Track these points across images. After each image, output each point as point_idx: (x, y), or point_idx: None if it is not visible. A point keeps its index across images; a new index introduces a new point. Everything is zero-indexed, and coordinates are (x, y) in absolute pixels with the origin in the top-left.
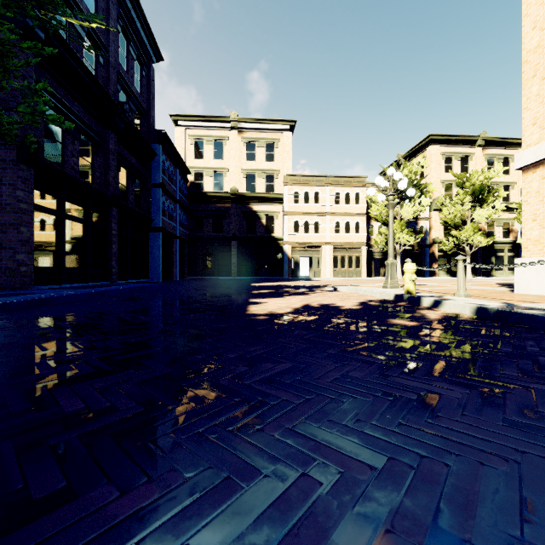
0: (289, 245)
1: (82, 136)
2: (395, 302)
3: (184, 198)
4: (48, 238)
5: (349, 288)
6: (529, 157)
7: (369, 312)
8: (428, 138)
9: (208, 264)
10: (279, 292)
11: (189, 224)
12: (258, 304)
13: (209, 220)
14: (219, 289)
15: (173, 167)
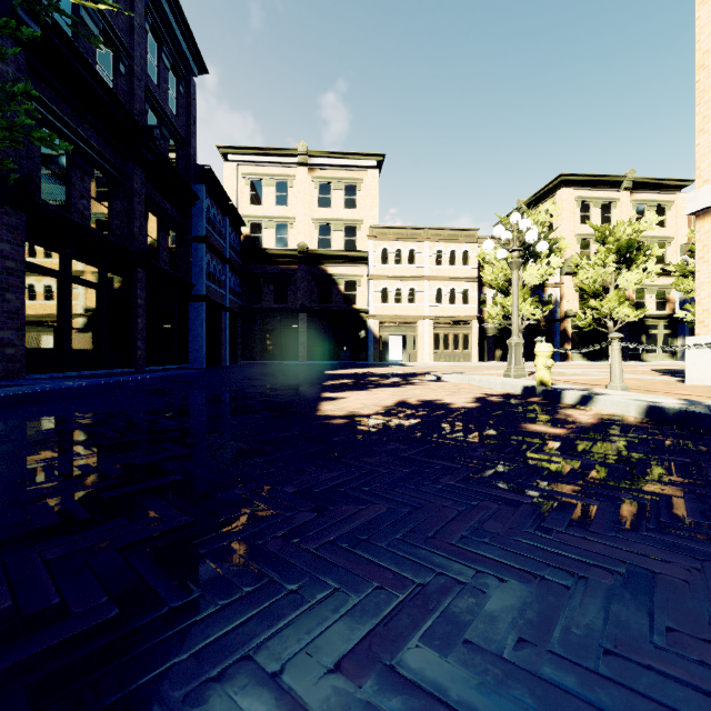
0: (376, 320)
1: (95, 171)
2: (525, 397)
3: (236, 257)
4: (47, 309)
5: (458, 377)
6: (706, 197)
7: (491, 412)
8: (559, 178)
9: (268, 344)
10: (363, 383)
11: (243, 291)
12: (334, 400)
13: (270, 287)
14: (281, 379)
15: (221, 215)
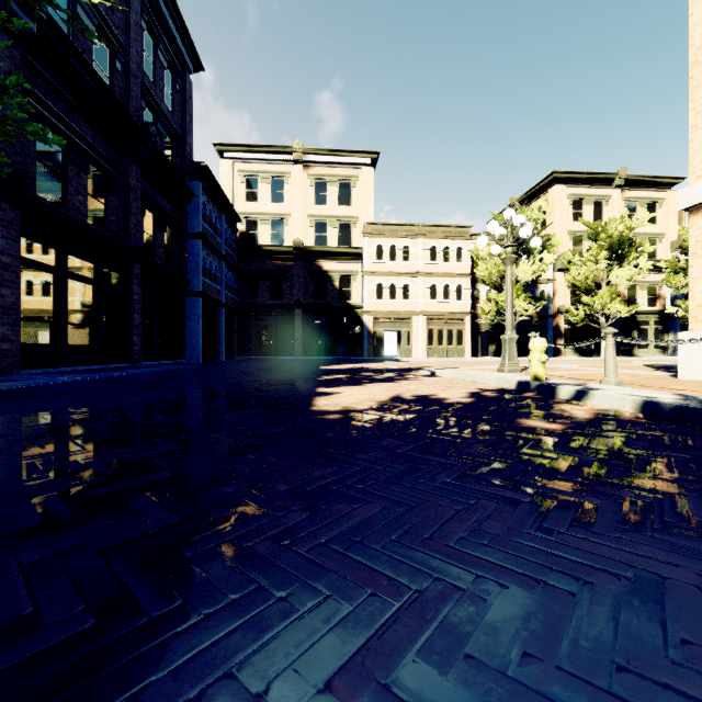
0: (371, 315)
1: (91, 167)
2: (519, 392)
3: (232, 254)
4: (43, 305)
5: (452, 372)
6: (700, 192)
7: (486, 407)
8: (551, 176)
9: (263, 340)
10: (358, 378)
11: (239, 287)
12: (328, 395)
13: (266, 283)
14: (276, 374)
15: (217, 212)
